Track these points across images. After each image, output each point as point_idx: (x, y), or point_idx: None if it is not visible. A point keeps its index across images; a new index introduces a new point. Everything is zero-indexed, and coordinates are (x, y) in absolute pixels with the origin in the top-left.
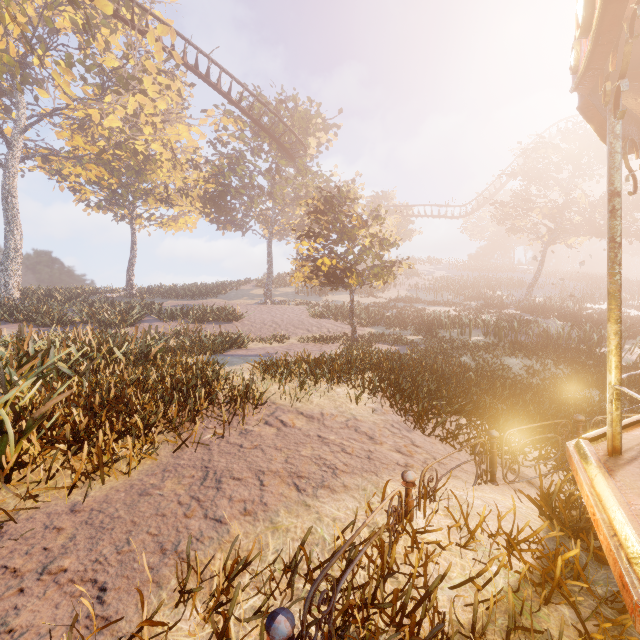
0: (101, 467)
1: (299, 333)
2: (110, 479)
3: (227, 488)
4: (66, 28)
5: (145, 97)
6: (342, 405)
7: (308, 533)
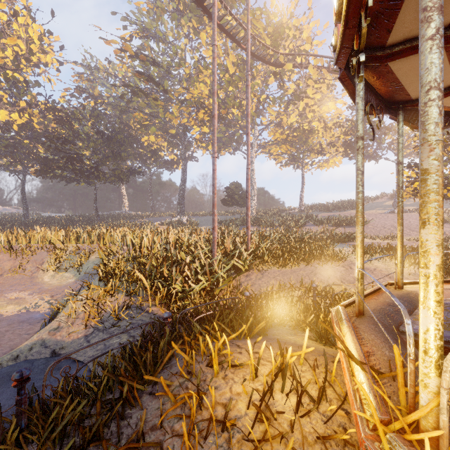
0: (284, 264)
1: (412, 234)
2: (287, 268)
3: (317, 276)
4: (272, 82)
5: (308, 99)
6: (391, 268)
7: (333, 284)
